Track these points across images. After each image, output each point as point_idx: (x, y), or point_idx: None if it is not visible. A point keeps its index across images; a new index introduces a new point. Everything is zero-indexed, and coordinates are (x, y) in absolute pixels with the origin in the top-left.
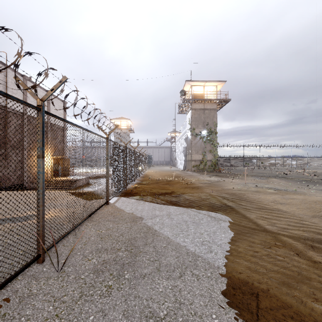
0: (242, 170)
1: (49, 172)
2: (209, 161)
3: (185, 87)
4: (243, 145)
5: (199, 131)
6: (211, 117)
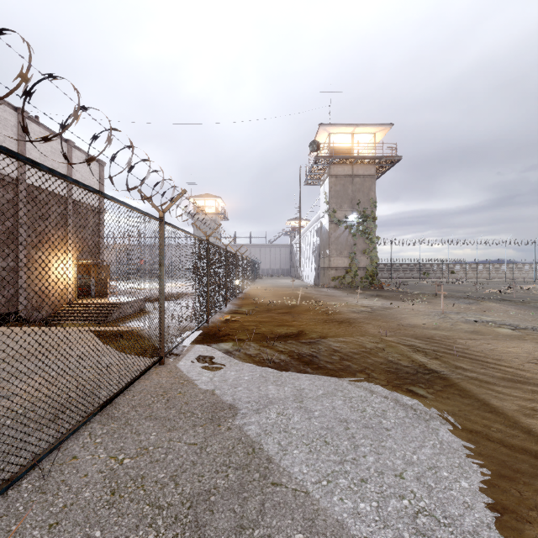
0: (419, 285)
1: (70, 289)
2: (361, 270)
3: (319, 136)
4: (420, 241)
5: (344, 215)
6: (365, 190)
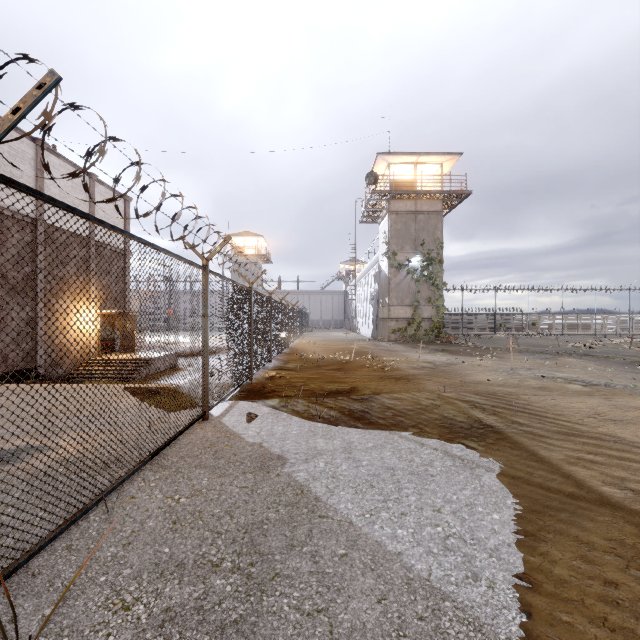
0: (493, 339)
1: (92, 343)
2: (425, 321)
3: (377, 167)
4: (495, 288)
5: (405, 258)
6: (430, 229)
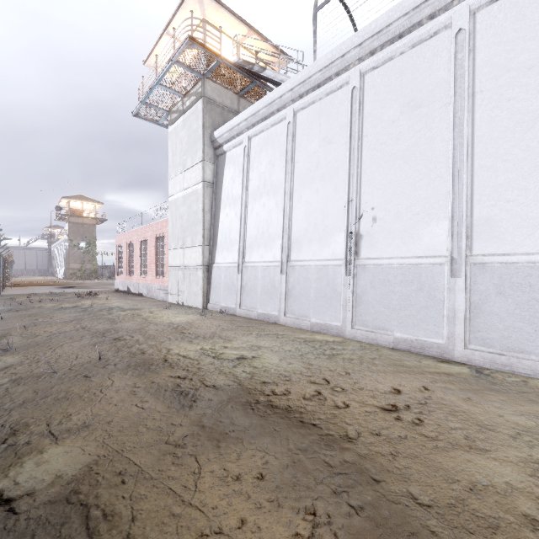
0: None
1: None
2: (88, 270)
3: (63, 200)
4: None
5: (78, 243)
6: (90, 231)
